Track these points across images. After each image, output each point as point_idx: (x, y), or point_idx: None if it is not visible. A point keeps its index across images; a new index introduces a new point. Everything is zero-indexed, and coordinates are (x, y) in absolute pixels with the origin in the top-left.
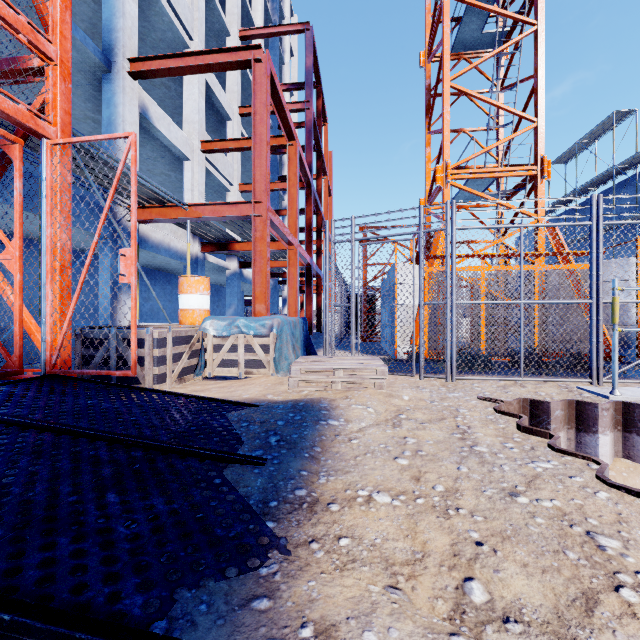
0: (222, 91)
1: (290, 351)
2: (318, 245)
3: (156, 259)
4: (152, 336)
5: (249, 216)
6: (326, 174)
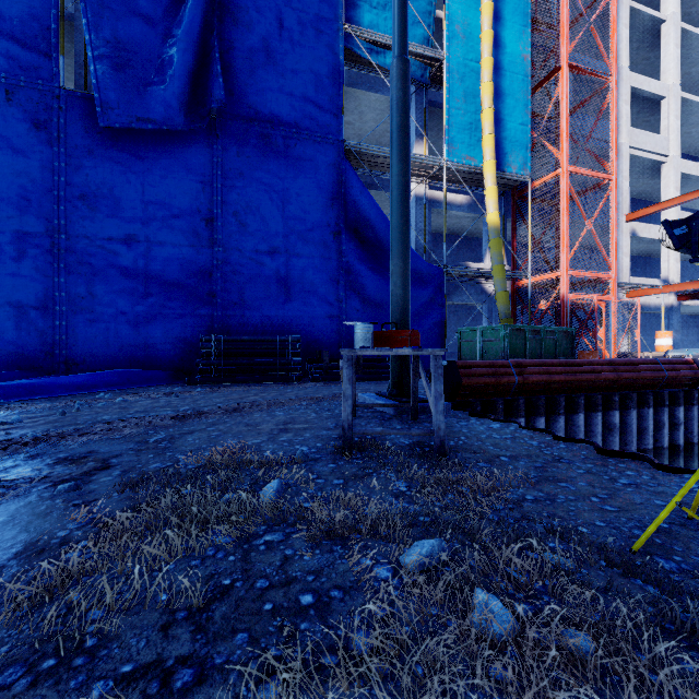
0: (698, 165)
1: None
2: None
3: None
4: (644, 355)
5: None
6: None
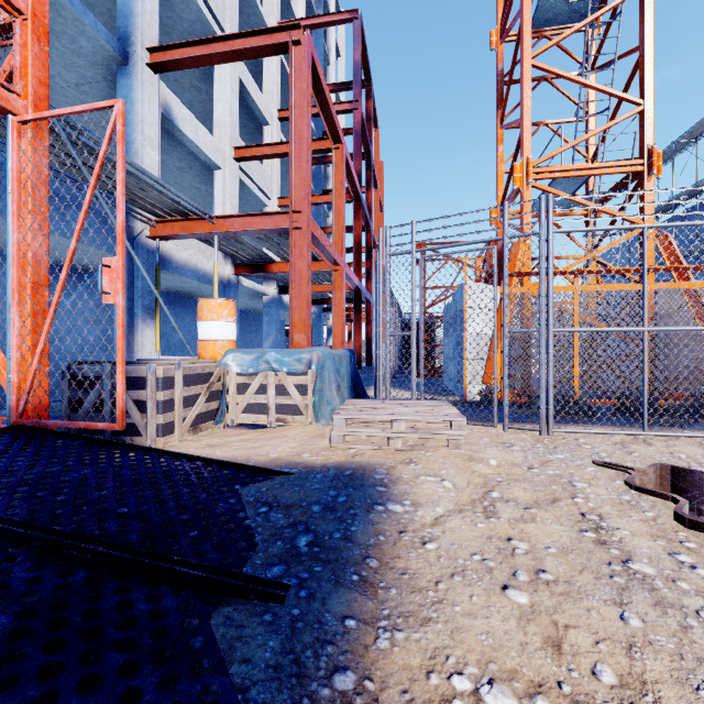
0: (258, 92)
1: (334, 393)
2: (368, 267)
3: (184, 283)
4: (155, 374)
5: (286, 229)
6: (377, 186)
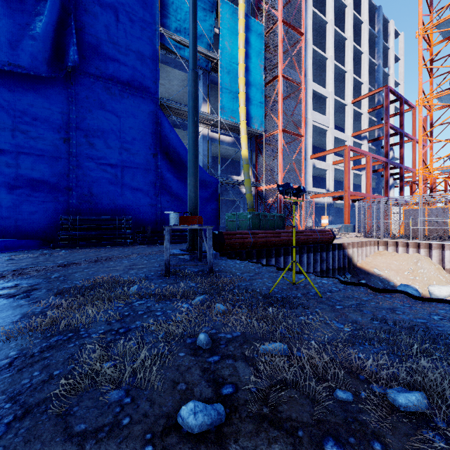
0: (342, 134)
1: (343, 232)
2: (400, 185)
3: None
4: (316, 228)
5: (343, 195)
6: (413, 139)
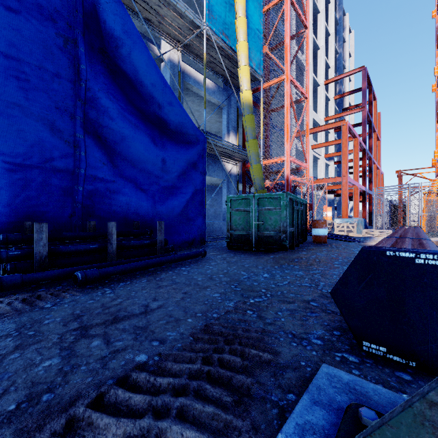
0: (317, 116)
1: (361, 228)
2: (369, 177)
3: None
4: None
5: (340, 182)
6: (375, 131)
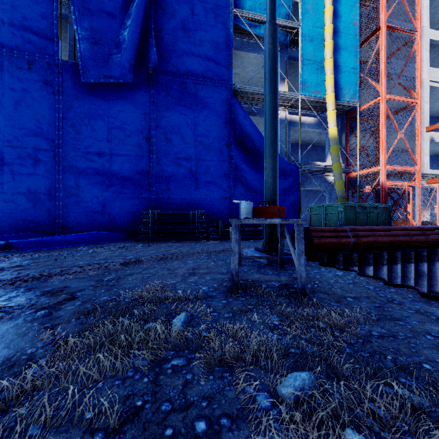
0: None
1: None
2: None
3: None
4: None
5: None
6: None
